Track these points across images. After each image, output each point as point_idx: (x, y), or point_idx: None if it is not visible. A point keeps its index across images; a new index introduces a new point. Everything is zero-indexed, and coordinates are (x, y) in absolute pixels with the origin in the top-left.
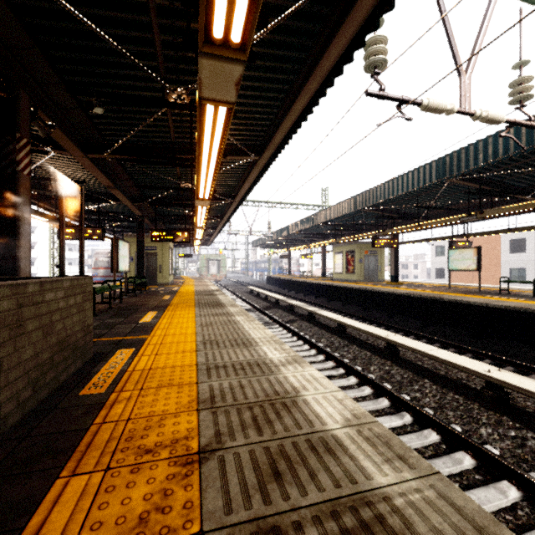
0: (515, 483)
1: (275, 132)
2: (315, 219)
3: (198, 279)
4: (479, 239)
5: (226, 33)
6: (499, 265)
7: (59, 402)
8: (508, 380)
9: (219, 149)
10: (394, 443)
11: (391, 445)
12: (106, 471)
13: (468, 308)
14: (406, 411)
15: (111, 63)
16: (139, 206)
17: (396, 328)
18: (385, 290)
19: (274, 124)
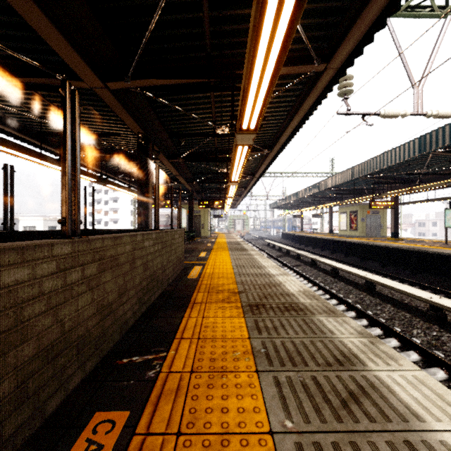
0: (418, 352)
1: (279, 138)
2: (320, 186)
3: (227, 234)
4: None
5: (248, 125)
6: None
7: (181, 279)
8: (442, 303)
9: (244, 158)
10: (316, 296)
11: (314, 297)
12: (208, 293)
13: (450, 259)
14: (365, 318)
15: (189, 118)
16: (190, 184)
17: (385, 274)
18: (380, 244)
19: (279, 131)
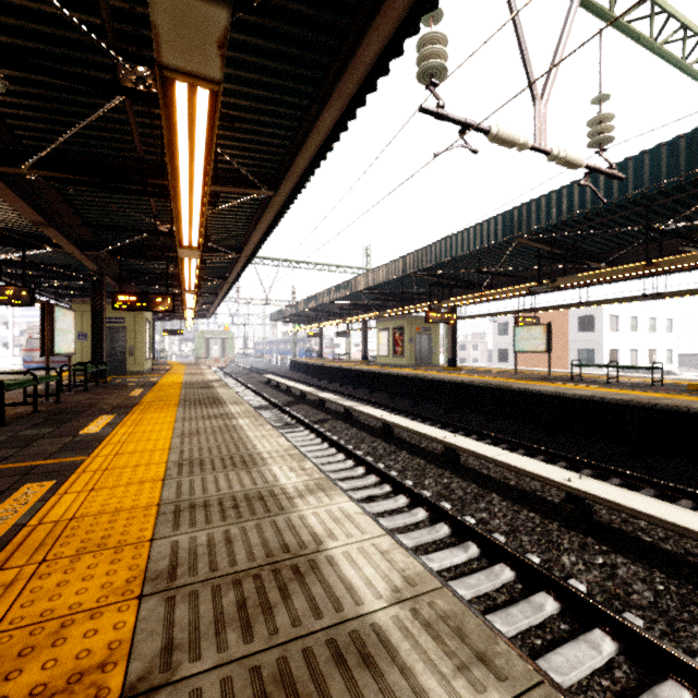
0: (609, 631)
1: (296, 155)
2: (354, 285)
3: (192, 365)
4: (546, 315)
5: None
6: (567, 346)
7: None
8: (592, 491)
9: (206, 166)
10: (470, 628)
11: (466, 634)
12: None
13: (539, 399)
14: (471, 540)
15: (17, 8)
16: (94, 256)
17: (455, 425)
18: (442, 377)
19: (295, 144)
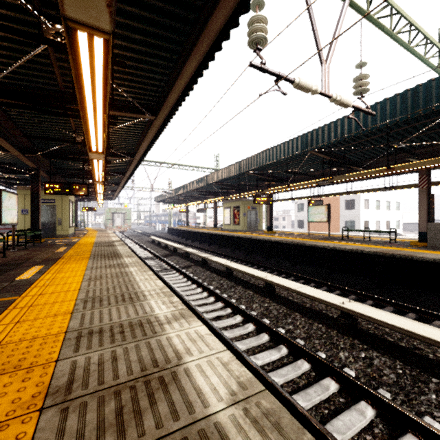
0: (370, 402)
1: (169, 92)
2: (208, 179)
3: (102, 231)
4: (326, 199)
5: None
6: (339, 218)
7: None
8: (357, 310)
9: (105, 95)
10: (285, 422)
11: (282, 427)
12: None
13: (323, 251)
14: (283, 344)
15: None
16: (32, 158)
17: (272, 268)
18: (263, 238)
19: (168, 85)
